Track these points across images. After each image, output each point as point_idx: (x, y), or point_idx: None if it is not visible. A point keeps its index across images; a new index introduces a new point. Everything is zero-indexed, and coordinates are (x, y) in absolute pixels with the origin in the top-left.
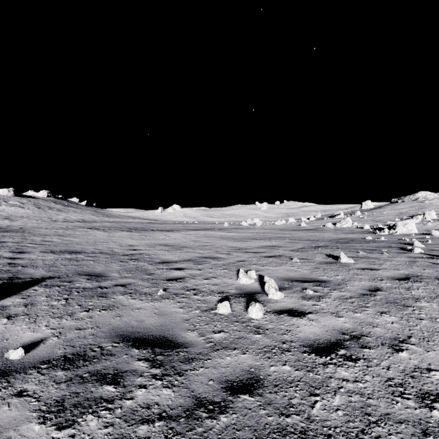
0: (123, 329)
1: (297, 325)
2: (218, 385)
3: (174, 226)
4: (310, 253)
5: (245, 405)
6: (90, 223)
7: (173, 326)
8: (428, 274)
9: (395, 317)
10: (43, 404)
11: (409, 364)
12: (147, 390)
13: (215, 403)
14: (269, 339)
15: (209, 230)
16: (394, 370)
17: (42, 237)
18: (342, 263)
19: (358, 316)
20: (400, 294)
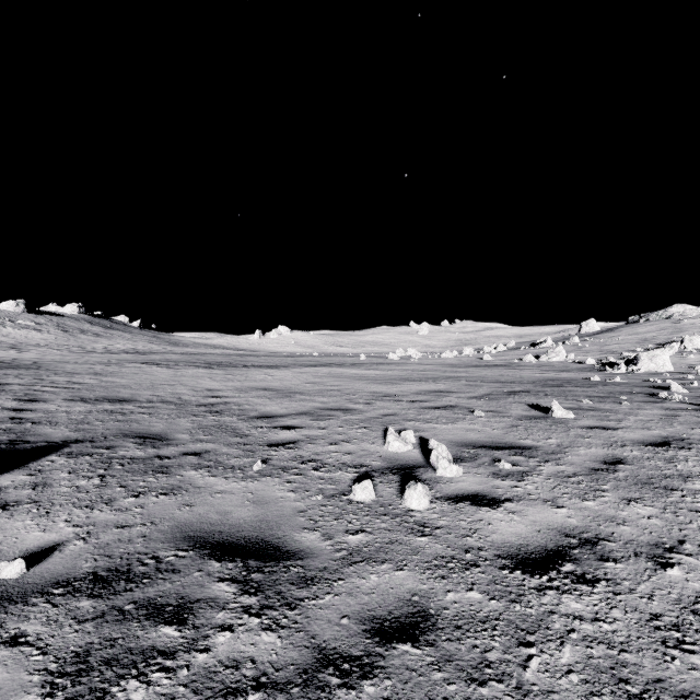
0: (194, 527)
1: (487, 521)
2: (357, 625)
3: (280, 359)
4: (501, 402)
5: (405, 663)
6: (146, 356)
7: (280, 523)
8: (699, 435)
9: (653, 508)
10: (52, 659)
11: (687, 590)
12: (235, 635)
13: (353, 659)
14: (441, 544)
15: (336, 366)
16: (662, 601)
17: (67, 377)
18: (556, 419)
19: (590, 506)
20: (658, 469)
